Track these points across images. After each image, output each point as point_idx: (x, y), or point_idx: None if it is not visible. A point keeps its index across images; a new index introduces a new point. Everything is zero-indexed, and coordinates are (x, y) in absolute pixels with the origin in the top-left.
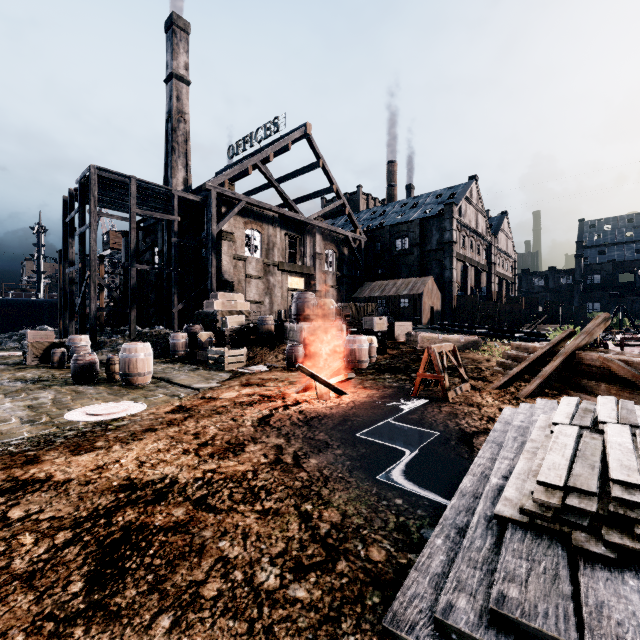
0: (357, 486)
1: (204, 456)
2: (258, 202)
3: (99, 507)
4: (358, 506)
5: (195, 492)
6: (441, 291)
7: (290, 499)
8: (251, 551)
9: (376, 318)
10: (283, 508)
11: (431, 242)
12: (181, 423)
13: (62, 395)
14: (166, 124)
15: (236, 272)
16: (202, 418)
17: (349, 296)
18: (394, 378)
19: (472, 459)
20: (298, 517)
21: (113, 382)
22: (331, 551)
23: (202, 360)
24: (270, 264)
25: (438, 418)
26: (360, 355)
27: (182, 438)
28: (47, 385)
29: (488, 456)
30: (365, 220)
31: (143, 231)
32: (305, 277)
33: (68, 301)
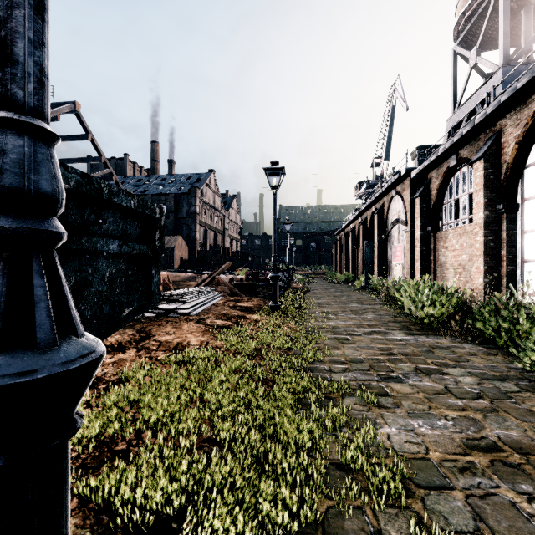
0: None
1: None
2: None
3: None
4: None
5: None
6: (189, 246)
7: None
8: None
9: None
10: None
11: (182, 211)
12: None
13: None
14: None
15: None
16: None
17: None
18: None
19: None
20: None
21: None
22: None
23: None
24: None
25: None
26: None
27: None
28: None
29: None
30: (131, 185)
31: None
32: None
33: None
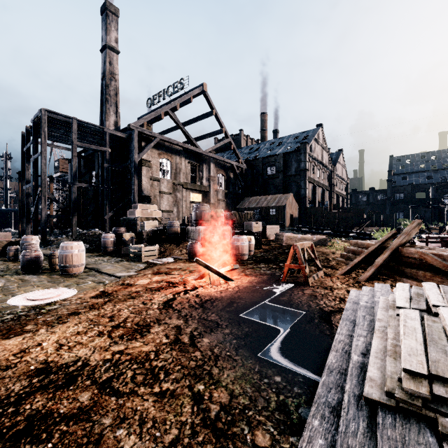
0: (242, 364)
1: (115, 338)
2: (168, 139)
3: (11, 394)
4: (243, 385)
5: (102, 374)
6: (298, 204)
7: (185, 379)
8: (146, 440)
9: (254, 223)
10: (178, 389)
11: (291, 169)
12: (101, 307)
13: (10, 283)
14: (101, 81)
15: (152, 189)
16: (119, 302)
17: (234, 207)
18: (267, 267)
19: (333, 335)
20: (191, 399)
21: (54, 272)
22: (220, 437)
23: (125, 254)
24: (177, 184)
25: (302, 299)
26: (242, 250)
27: (99, 321)
28: (0, 275)
29: (345, 333)
30: (245, 154)
31: (84, 159)
32: (203, 193)
33: (25, 210)
